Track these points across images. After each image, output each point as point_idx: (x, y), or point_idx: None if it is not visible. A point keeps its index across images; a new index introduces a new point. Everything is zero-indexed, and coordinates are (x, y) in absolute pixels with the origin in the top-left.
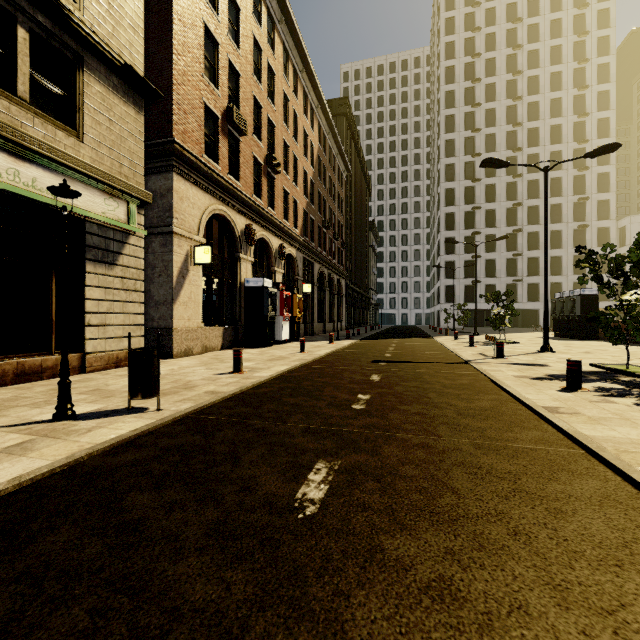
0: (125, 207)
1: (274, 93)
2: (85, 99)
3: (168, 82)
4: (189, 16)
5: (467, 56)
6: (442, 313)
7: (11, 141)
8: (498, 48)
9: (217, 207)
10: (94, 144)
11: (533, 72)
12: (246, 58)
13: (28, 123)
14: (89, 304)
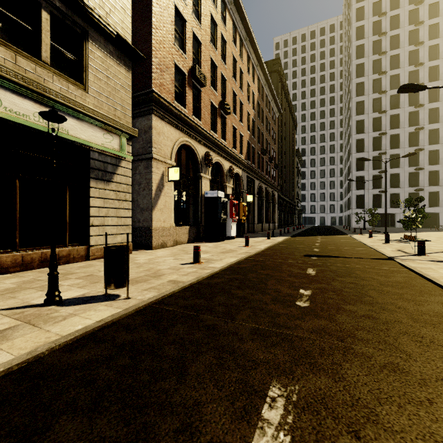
0: (118, 140)
1: (225, 56)
2: (89, 62)
3: (149, 49)
4: (164, 1)
5: (374, 16)
6: (353, 216)
7: (36, 92)
8: (402, 6)
9: (184, 139)
10: (96, 94)
11: (433, 21)
12: (205, 31)
13: (49, 80)
14: (92, 210)
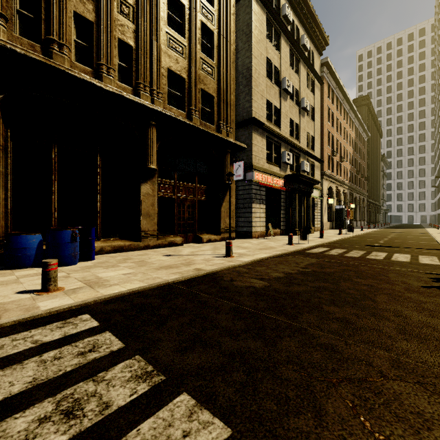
0: (318, 193)
1: (341, 131)
2: (314, 171)
3: (321, 154)
4: (325, 132)
5: None
6: None
7: None
8: None
9: (329, 184)
10: None
11: None
12: (334, 128)
13: None
14: (315, 216)
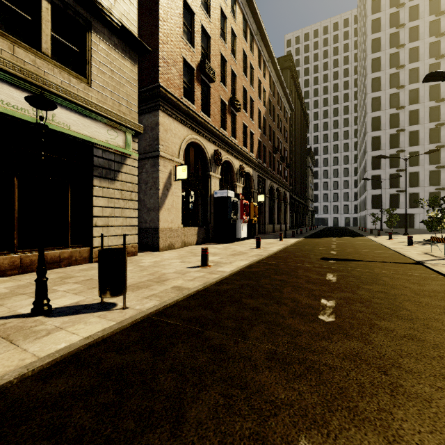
0: (123, 136)
1: (236, 51)
2: (93, 54)
3: (156, 43)
4: None
5: (392, 7)
6: (369, 217)
7: (35, 85)
8: None
9: (193, 137)
10: (99, 88)
11: None
12: (215, 24)
13: (49, 72)
14: (96, 210)
